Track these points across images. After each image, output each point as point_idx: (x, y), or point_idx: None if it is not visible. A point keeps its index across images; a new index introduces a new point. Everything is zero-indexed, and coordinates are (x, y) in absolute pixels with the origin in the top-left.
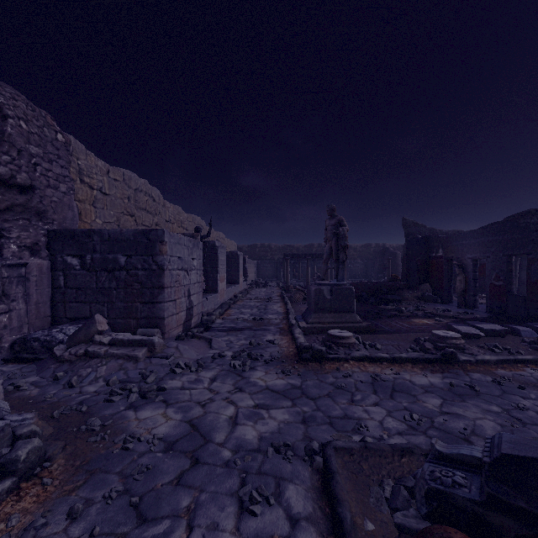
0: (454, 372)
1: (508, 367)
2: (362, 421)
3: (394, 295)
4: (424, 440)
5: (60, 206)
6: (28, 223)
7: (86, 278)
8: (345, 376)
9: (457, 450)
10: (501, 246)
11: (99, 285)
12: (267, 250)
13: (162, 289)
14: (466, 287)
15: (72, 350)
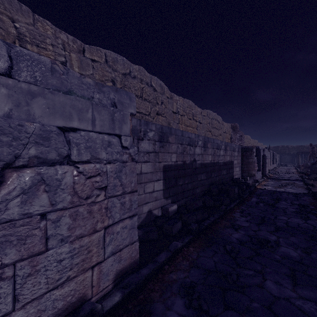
0: None
1: None
2: None
3: None
4: None
5: None
6: None
7: None
8: None
9: None
10: None
11: None
12: (286, 149)
13: None
14: None
15: None
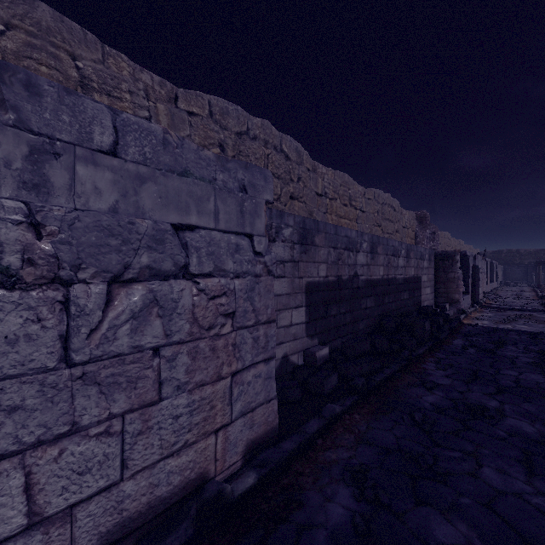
0: None
1: None
2: None
3: None
4: None
5: None
6: None
7: None
8: None
9: None
10: None
11: None
12: (515, 255)
13: None
14: None
15: None
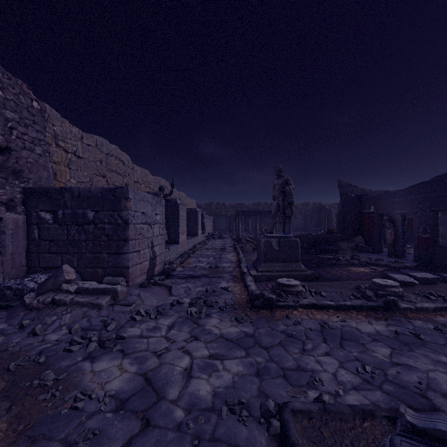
0: (396, 320)
1: (446, 314)
2: (316, 374)
3: (332, 246)
4: (381, 397)
5: (36, 166)
6: (4, 181)
7: (58, 231)
8: (294, 323)
9: (433, 424)
10: (428, 203)
11: (70, 237)
12: (222, 208)
13: (127, 241)
14: (396, 239)
15: (40, 299)
